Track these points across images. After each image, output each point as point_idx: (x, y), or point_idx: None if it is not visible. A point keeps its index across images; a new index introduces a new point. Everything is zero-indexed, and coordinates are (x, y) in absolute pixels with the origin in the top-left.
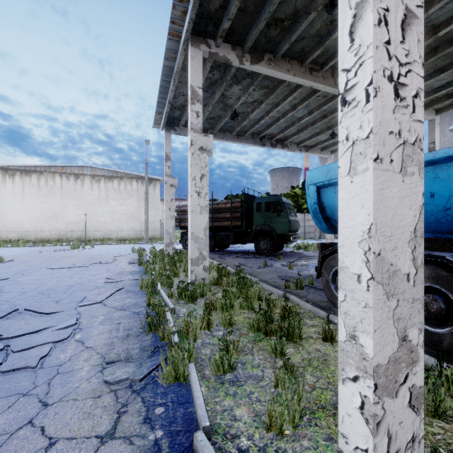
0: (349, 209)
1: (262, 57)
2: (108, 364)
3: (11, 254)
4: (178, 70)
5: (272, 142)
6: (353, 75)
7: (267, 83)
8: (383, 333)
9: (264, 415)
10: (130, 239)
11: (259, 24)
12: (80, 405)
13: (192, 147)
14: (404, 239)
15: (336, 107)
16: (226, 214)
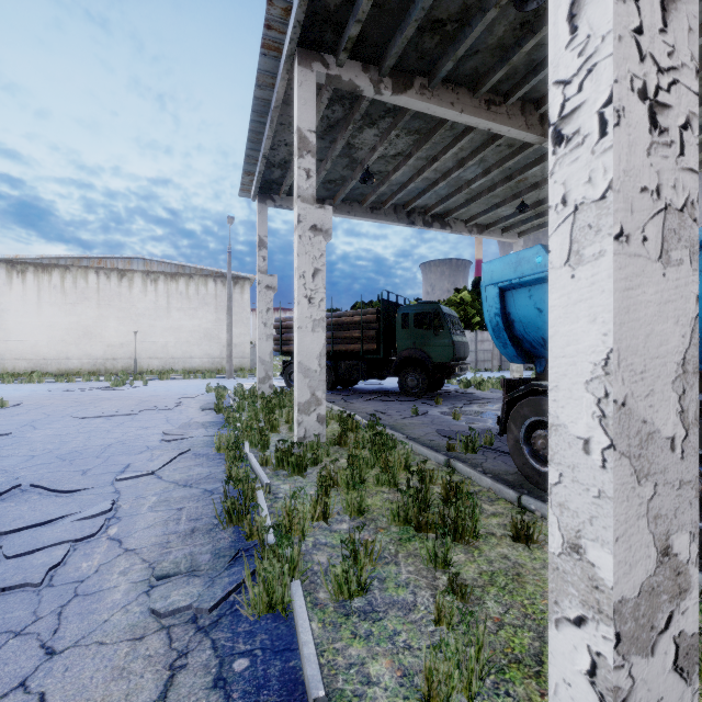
0: (568, 324)
1: (410, 83)
2: (159, 579)
3: (19, 394)
4: (277, 104)
5: (425, 219)
6: (576, 90)
7: (419, 125)
8: (631, 543)
9: (418, 675)
10: (204, 371)
11: (406, 28)
12: (108, 653)
13: (300, 226)
14: (666, 377)
15: (528, 163)
16: (353, 333)
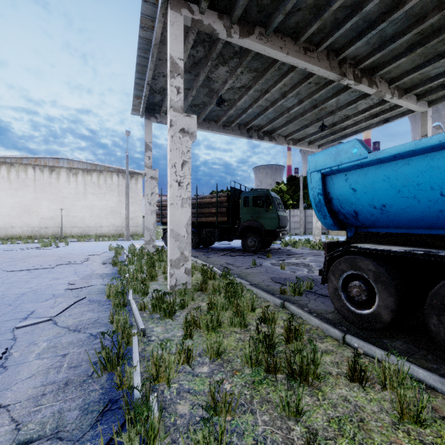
0: None
1: (252, 30)
2: None
3: None
4: (156, 42)
5: (259, 134)
6: None
7: (257, 65)
8: None
9: None
10: (110, 236)
11: None
12: None
13: (172, 128)
14: None
15: (328, 97)
16: (211, 209)
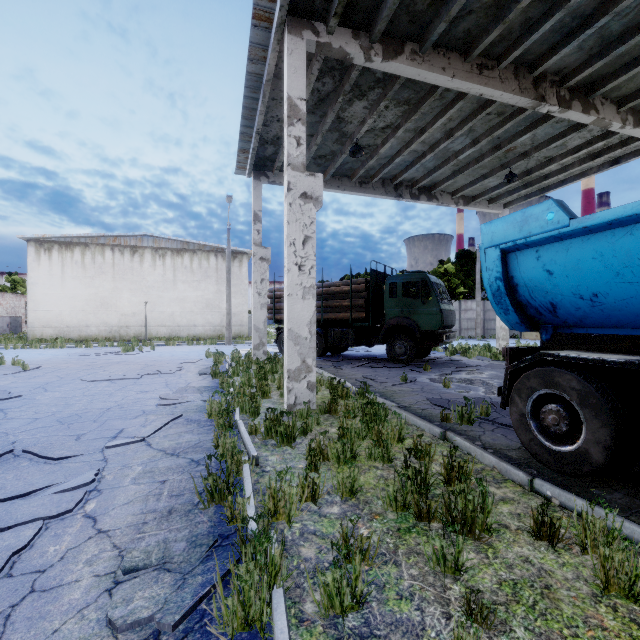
0: None
1: (401, 49)
2: (126, 573)
3: (41, 358)
4: (268, 77)
5: (412, 192)
6: None
7: (408, 96)
8: None
9: None
10: (207, 338)
11: None
12: None
13: (290, 193)
14: None
15: (517, 132)
16: (342, 302)
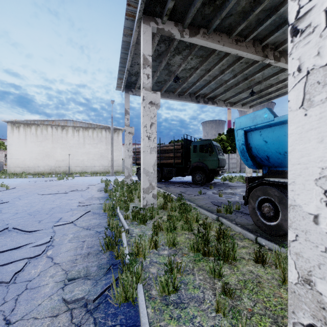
0: (302, 144)
1: (198, 31)
2: (69, 280)
3: (15, 183)
4: (133, 44)
5: (204, 100)
6: None
7: (202, 53)
8: None
9: None
10: (100, 172)
11: (196, 3)
12: (38, 324)
13: (144, 102)
14: None
15: (255, 71)
16: (170, 154)
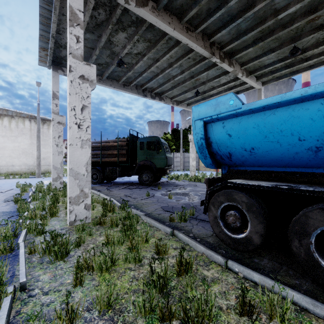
0: None
1: (146, 3)
2: None
3: None
4: None
5: (152, 94)
6: None
7: (150, 37)
8: None
9: None
10: (22, 173)
11: None
12: None
13: (71, 74)
14: None
15: (201, 71)
16: (113, 151)
